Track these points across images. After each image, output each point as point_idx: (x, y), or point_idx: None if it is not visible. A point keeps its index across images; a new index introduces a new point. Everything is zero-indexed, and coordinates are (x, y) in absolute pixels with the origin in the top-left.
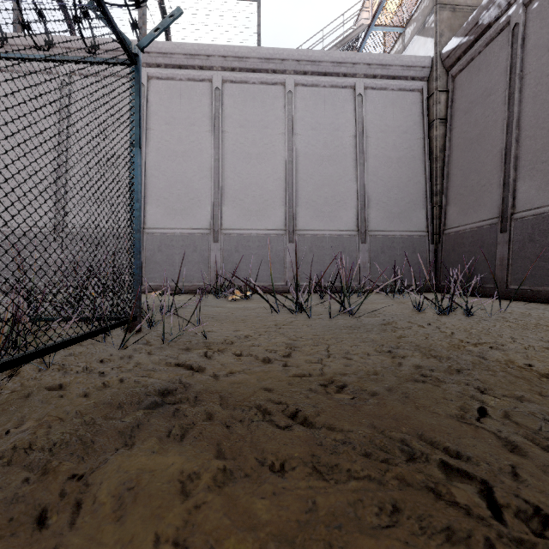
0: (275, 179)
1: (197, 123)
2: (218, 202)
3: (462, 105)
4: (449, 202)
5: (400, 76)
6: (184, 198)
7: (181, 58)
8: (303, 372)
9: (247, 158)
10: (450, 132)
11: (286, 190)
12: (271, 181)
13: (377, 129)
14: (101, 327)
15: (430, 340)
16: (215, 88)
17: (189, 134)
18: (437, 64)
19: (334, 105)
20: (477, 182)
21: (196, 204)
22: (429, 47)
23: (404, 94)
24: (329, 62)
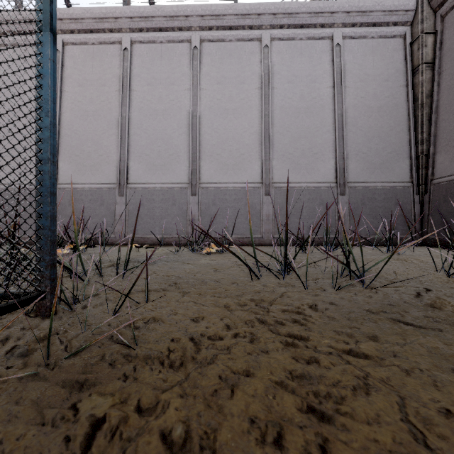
0: (252, 133)
1: (176, 83)
2: (196, 156)
3: None
4: (438, 150)
5: (380, 23)
6: (164, 154)
7: (161, 21)
8: None
9: (224, 113)
10: (439, 75)
11: (263, 144)
12: (247, 135)
13: (355, 79)
14: None
15: None
16: (193, 48)
17: (168, 93)
18: (423, 5)
19: (311, 57)
20: None
21: (175, 160)
22: None
23: (385, 41)
24: (306, 13)
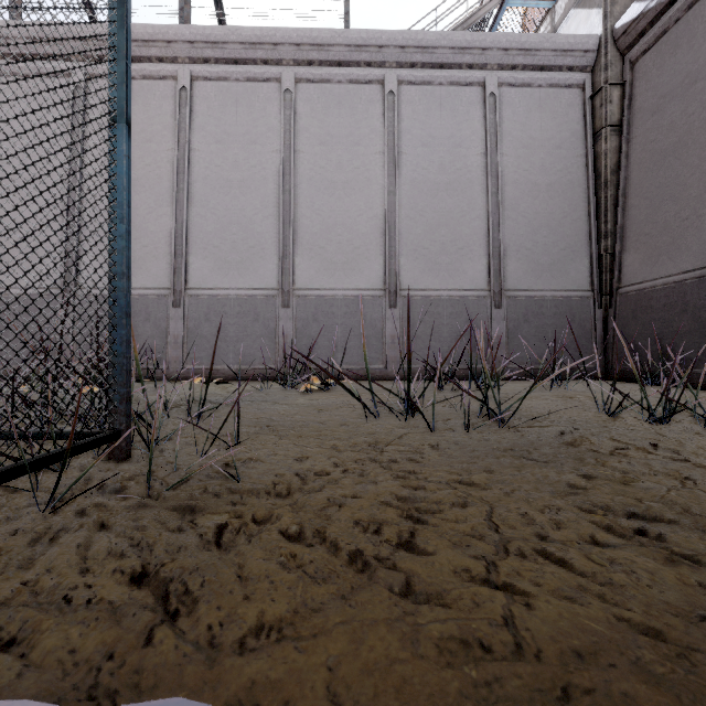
0: (370, 218)
1: (260, 141)
2: (289, 250)
3: (648, 103)
4: (626, 247)
5: (551, 66)
6: (242, 246)
7: (237, 49)
8: (462, 639)
9: (330, 188)
10: (628, 144)
11: (386, 233)
12: (364, 220)
13: (516, 144)
14: (16, 463)
15: (699, 493)
16: (285, 91)
17: (248, 155)
18: (608, 46)
19: (455, 111)
20: (674, 214)
21: (257, 254)
22: (594, 22)
23: (557, 92)
24: (448, 47)
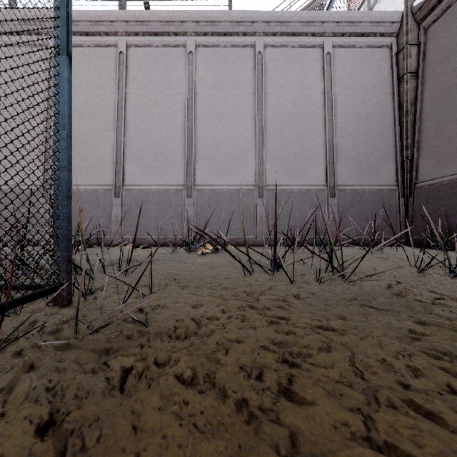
0: (246, 137)
1: (172, 86)
2: (191, 159)
3: (437, 56)
4: (421, 155)
5: (368, 33)
6: (160, 156)
7: (157, 25)
8: None
9: (219, 117)
10: (422, 85)
11: (256, 147)
12: (241, 139)
13: (345, 86)
14: None
15: None
16: (189, 53)
17: (164, 96)
18: (408, 18)
19: (303, 64)
20: (456, 132)
21: (170, 162)
22: (398, 3)
23: (372, 51)
24: (298, 22)
